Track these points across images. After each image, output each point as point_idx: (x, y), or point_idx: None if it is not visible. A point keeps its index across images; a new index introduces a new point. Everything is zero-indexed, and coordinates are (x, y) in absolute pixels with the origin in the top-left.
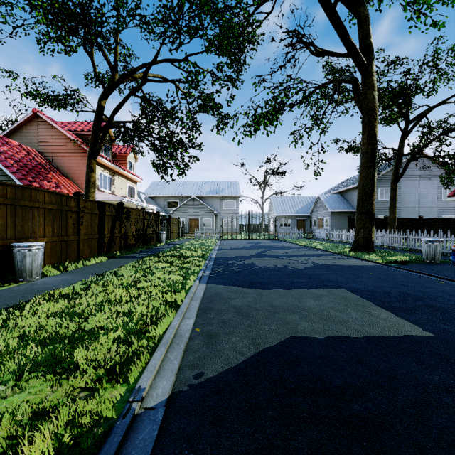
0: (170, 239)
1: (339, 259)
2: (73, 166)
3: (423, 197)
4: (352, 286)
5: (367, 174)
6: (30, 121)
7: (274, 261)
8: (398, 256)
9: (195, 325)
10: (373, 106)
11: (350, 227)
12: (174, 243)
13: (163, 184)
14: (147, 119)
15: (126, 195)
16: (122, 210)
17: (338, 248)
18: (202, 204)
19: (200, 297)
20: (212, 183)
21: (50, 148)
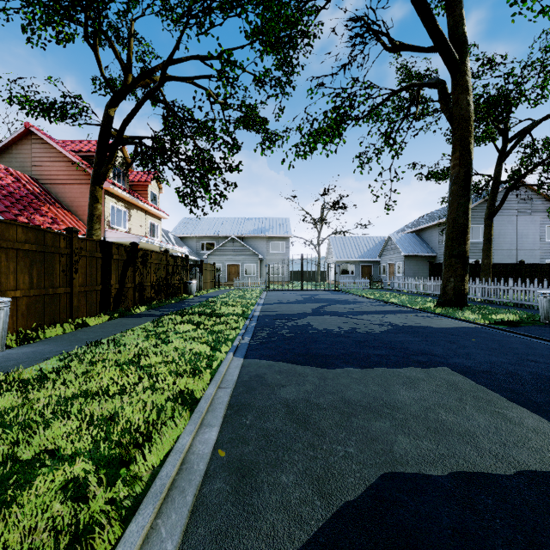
0: (202, 290)
1: (424, 318)
2: (77, 197)
3: (522, 238)
4: (456, 362)
5: (460, 205)
6: (21, 139)
7: (338, 322)
8: (504, 314)
9: (219, 442)
10: (467, 116)
11: (432, 274)
12: (207, 295)
13: (196, 221)
14: (170, 134)
15: (147, 235)
16: (136, 253)
17: (419, 302)
18: (243, 246)
19: (233, 382)
20: (257, 220)
21: (48, 173)
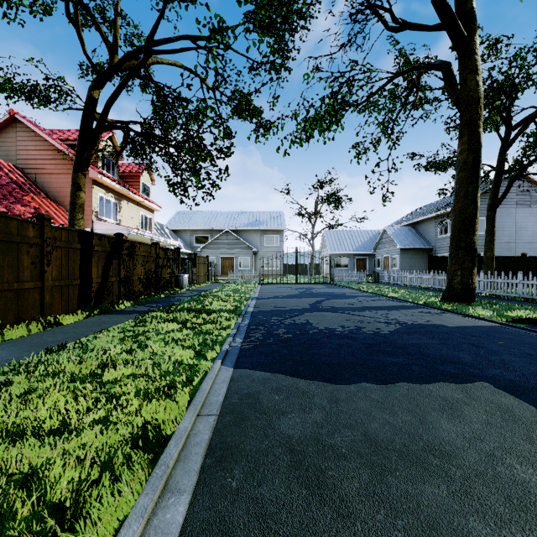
0: (195, 283)
1: (433, 315)
2: (64, 187)
3: (521, 230)
4: (495, 374)
5: (468, 193)
6: (6, 127)
7: (339, 319)
8: (521, 311)
9: (187, 530)
10: (477, 97)
11: (431, 268)
12: (200, 289)
13: (190, 215)
14: (159, 119)
15: (138, 227)
16: (122, 245)
17: (421, 297)
18: (237, 239)
19: (218, 406)
20: (251, 214)
21: (33, 162)
